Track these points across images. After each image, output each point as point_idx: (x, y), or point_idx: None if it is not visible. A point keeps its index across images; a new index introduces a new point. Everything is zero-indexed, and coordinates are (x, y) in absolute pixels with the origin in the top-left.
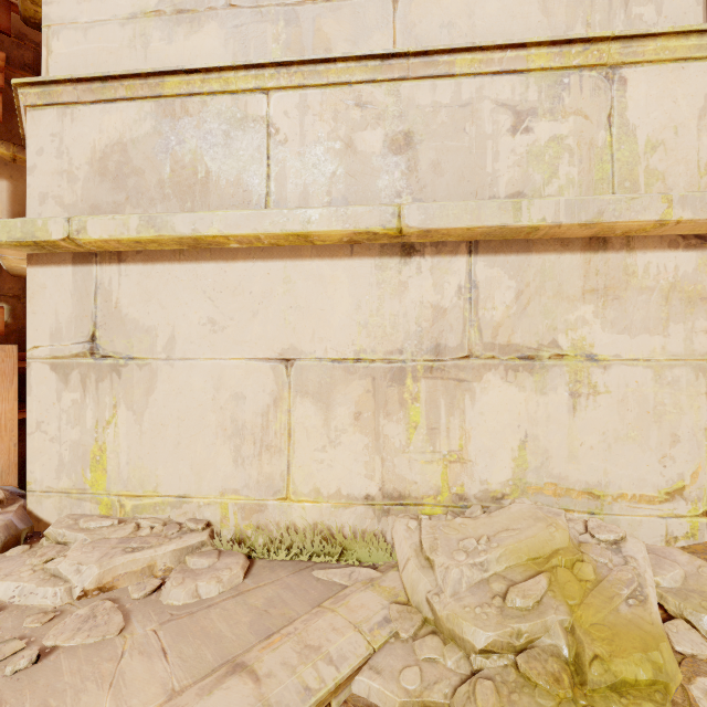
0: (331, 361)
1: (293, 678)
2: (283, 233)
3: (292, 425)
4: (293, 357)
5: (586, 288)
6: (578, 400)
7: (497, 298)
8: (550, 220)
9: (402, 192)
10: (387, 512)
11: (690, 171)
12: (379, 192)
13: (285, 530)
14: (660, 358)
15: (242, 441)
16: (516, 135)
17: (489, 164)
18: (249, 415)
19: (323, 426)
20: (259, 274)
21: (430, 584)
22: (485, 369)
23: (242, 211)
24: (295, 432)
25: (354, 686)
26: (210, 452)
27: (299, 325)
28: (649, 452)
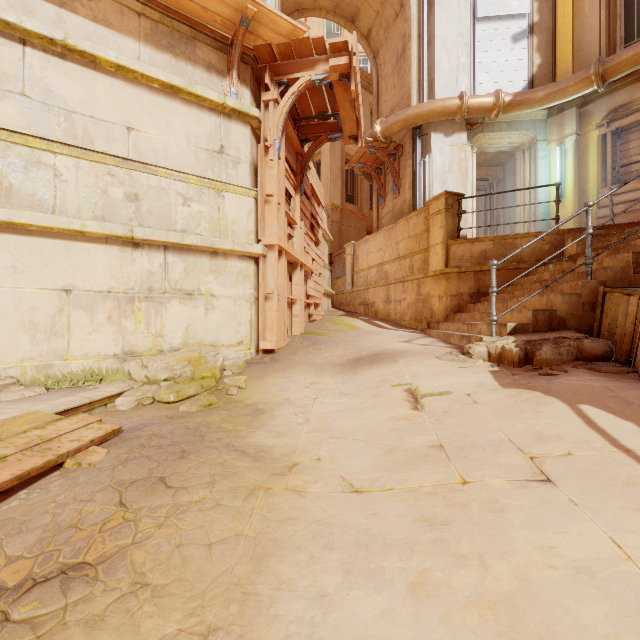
0: (95, 292)
1: (93, 394)
2: (69, 229)
3: (71, 323)
4: (71, 289)
5: (211, 270)
6: (208, 311)
7: (177, 270)
8: (195, 244)
9: (133, 219)
10: (126, 360)
11: (245, 234)
12: (121, 217)
13: (68, 374)
14: (236, 296)
15: (37, 332)
16: (185, 207)
17: (174, 216)
18: (42, 318)
19: (90, 323)
20: (49, 245)
21: (146, 372)
22: (172, 298)
23: (43, 214)
24: (73, 326)
25: (116, 403)
26: (13, 338)
27: (76, 273)
28: (232, 329)
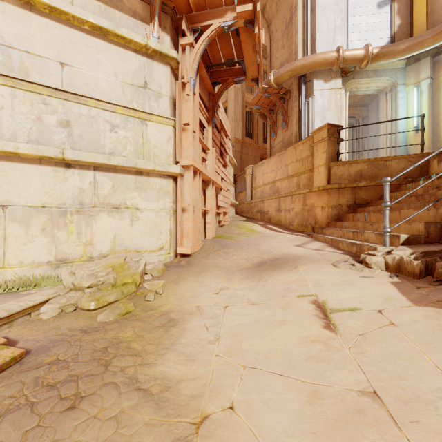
0: (30, 207)
1: (15, 305)
2: (2, 150)
3: (6, 235)
4: (7, 204)
5: (135, 187)
6: (133, 222)
7: (105, 187)
8: (121, 164)
9: (66, 143)
10: (58, 266)
11: (165, 156)
12: (54, 141)
13: (3, 281)
14: (157, 209)
15: None
16: (112, 133)
17: (102, 140)
18: None
19: (25, 235)
20: None
21: (73, 279)
22: (101, 211)
23: None
24: (8, 238)
25: (41, 310)
26: None
27: (11, 191)
28: (154, 237)
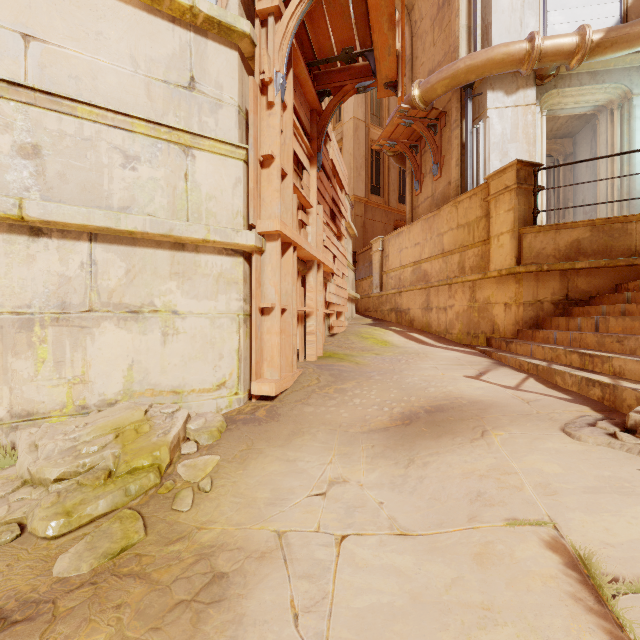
0: None
1: None
2: None
3: None
4: None
5: (172, 272)
6: (167, 337)
7: (112, 273)
8: (140, 229)
9: (31, 188)
10: (15, 428)
11: (229, 215)
12: (7, 184)
13: None
14: (214, 313)
15: None
16: (126, 170)
17: (106, 184)
18: None
19: None
20: None
21: (32, 459)
22: (103, 319)
23: None
24: None
25: None
26: None
27: None
28: (208, 364)
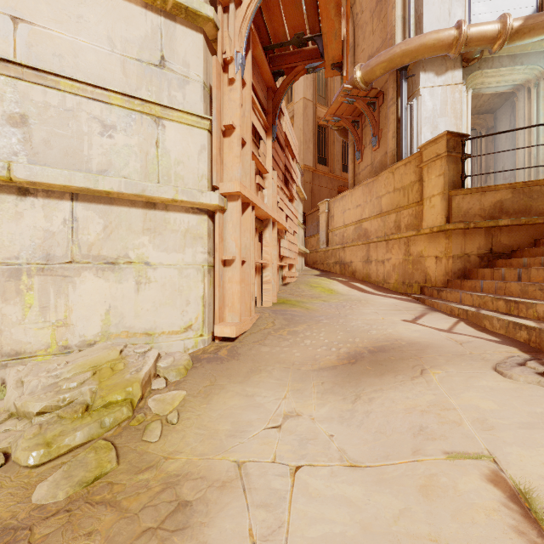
0: None
1: None
2: None
3: None
4: None
5: (145, 228)
6: (140, 286)
7: (91, 229)
8: (116, 189)
9: (19, 153)
10: (5, 365)
11: (195, 178)
12: None
13: None
14: (181, 264)
15: None
16: (104, 137)
17: (86, 150)
18: None
19: None
20: None
21: (18, 394)
22: (83, 269)
23: None
24: None
25: None
26: None
27: None
28: (176, 310)
